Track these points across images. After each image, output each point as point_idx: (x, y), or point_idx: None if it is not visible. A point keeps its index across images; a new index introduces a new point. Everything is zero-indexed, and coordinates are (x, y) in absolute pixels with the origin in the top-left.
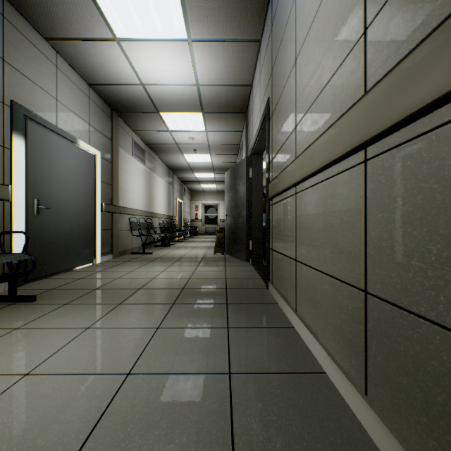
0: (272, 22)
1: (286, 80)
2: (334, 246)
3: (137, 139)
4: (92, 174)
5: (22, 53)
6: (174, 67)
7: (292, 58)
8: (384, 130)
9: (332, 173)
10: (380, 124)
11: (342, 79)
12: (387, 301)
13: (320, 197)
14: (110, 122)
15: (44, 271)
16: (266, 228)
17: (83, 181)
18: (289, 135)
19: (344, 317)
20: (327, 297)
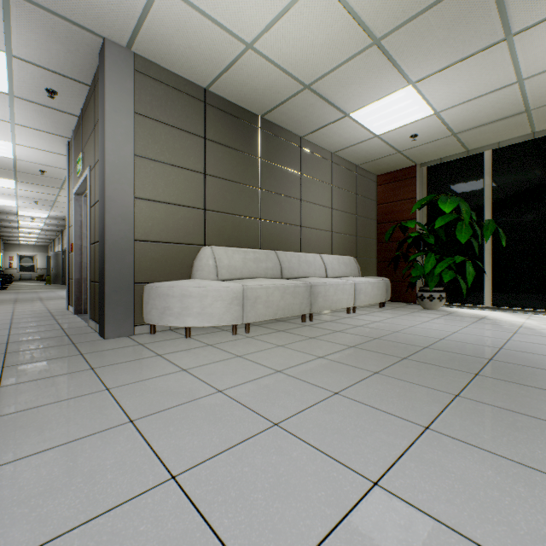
0: None
1: None
2: None
3: None
4: None
5: None
6: (36, 226)
7: None
8: None
9: None
10: None
11: None
12: None
13: None
14: None
15: None
16: None
17: None
18: None
19: None
20: None
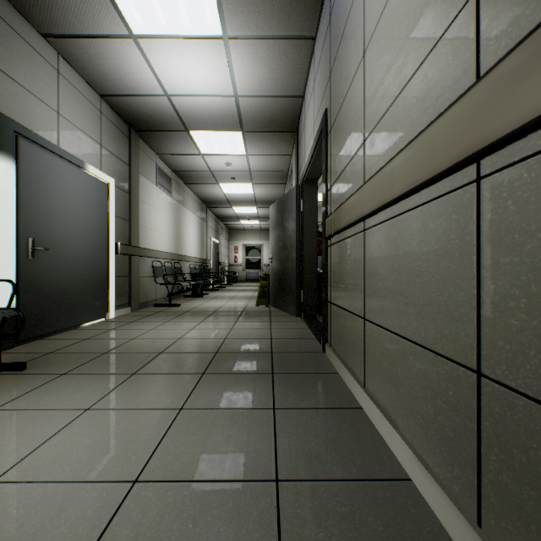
0: (330, 11)
1: (350, 82)
2: (424, 303)
3: (162, 165)
4: (105, 207)
5: (12, 52)
6: (206, 72)
7: (358, 51)
8: (520, 127)
9: (421, 200)
10: (513, 118)
11: (438, 66)
12: (520, 392)
13: (402, 234)
14: (128, 143)
15: (41, 329)
16: (323, 275)
17: (93, 216)
18: (355, 154)
19: (441, 405)
20: (412, 373)
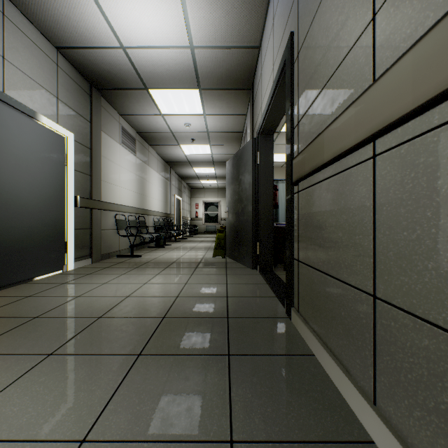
0: None
1: None
2: None
3: (126, 126)
4: (62, 160)
5: None
6: (160, 18)
7: None
8: None
9: None
10: None
11: None
12: None
13: None
14: (89, 100)
15: None
16: (287, 228)
17: (47, 168)
18: (350, 50)
19: None
20: None
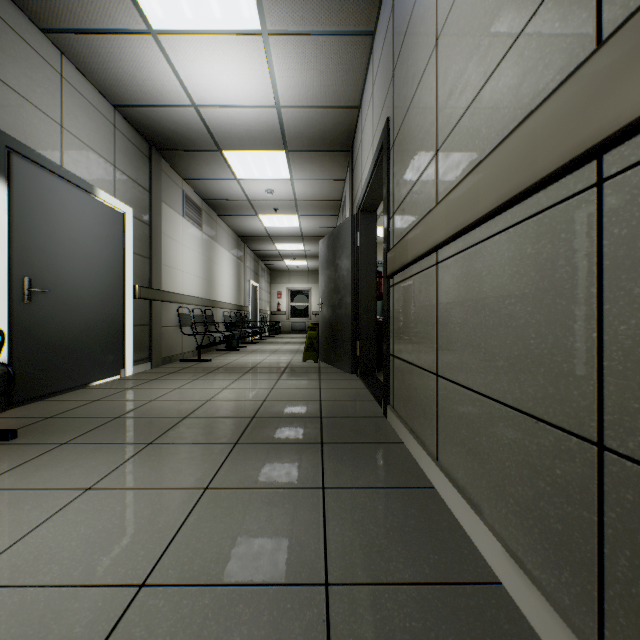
0: None
1: (418, 80)
2: (519, 353)
3: (190, 192)
4: (119, 241)
5: (4, 49)
6: (242, 77)
7: (429, 40)
8: None
9: (515, 219)
10: None
11: (539, 39)
12: None
13: (488, 265)
14: (149, 164)
15: (40, 389)
16: (384, 323)
17: (105, 252)
18: (425, 169)
19: (544, 488)
20: (502, 444)
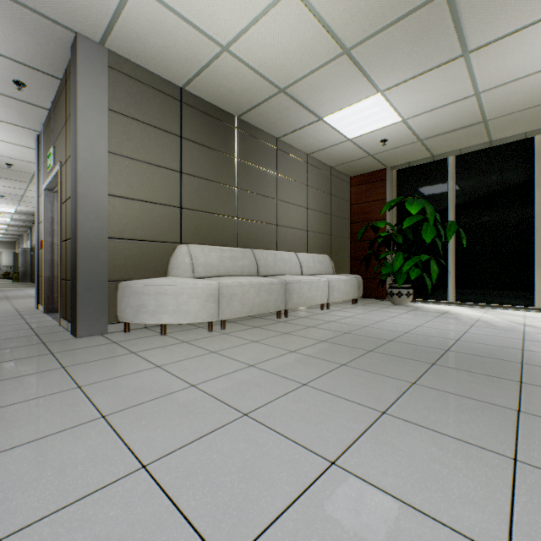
0: None
1: None
2: None
3: None
4: None
5: None
6: (1, 222)
7: None
8: None
9: None
10: None
11: None
12: None
13: None
14: None
15: None
16: None
17: None
18: None
19: None
20: None
